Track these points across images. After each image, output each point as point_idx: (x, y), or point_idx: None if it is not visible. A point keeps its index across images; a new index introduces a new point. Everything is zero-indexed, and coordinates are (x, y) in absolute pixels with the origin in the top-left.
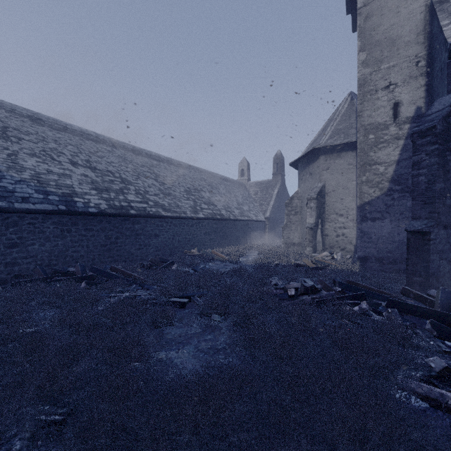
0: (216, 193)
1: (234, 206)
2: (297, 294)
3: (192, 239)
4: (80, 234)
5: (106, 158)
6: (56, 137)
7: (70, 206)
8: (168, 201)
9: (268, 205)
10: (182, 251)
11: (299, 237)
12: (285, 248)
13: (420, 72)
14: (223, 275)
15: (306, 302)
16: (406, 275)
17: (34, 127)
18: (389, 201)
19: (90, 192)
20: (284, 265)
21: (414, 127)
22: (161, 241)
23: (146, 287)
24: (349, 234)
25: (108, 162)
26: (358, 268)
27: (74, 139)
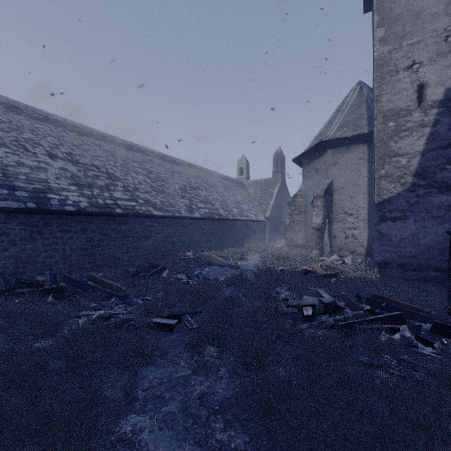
0: (214, 191)
1: (232, 205)
2: (315, 313)
3: (187, 241)
4: (54, 236)
5: (91, 152)
6: (34, 127)
7: (42, 203)
8: (160, 199)
9: (268, 204)
10: (176, 254)
11: (303, 239)
12: (288, 250)
13: (450, 48)
14: (220, 285)
15: (327, 325)
16: (449, 289)
17: (8, 115)
18: (412, 198)
19: (69, 188)
20: (291, 271)
21: (442, 112)
22: (152, 243)
23: (128, 301)
24: (359, 235)
25: (93, 156)
26: (376, 276)
27: (55, 130)
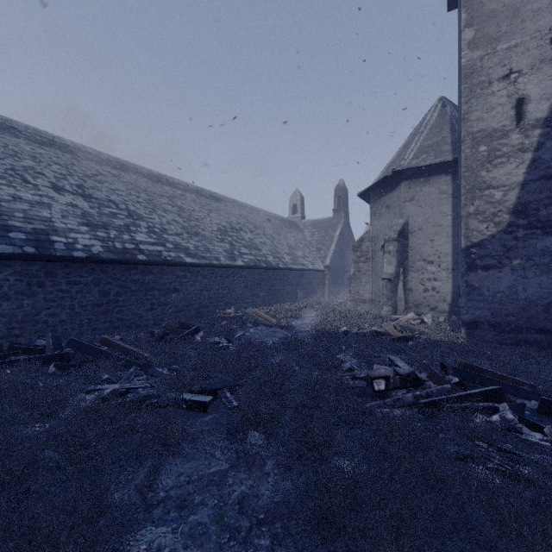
0: (261, 234)
1: (284, 251)
2: (389, 388)
3: (228, 295)
4: (60, 289)
5: (108, 184)
6: (36, 153)
7: (44, 247)
8: (194, 243)
9: (327, 250)
10: (214, 311)
11: (371, 292)
12: (353, 306)
13: None
14: (268, 350)
15: (404, 403)
16: None
17: (4, 137)
18: (510, 241)
19: (78, 229)
20: (357, 333)
21: (547, 134)
22: (184, 298)
23: (151, 371)
24: (441, 288)
25: (111, 189)
26: (464, 339)
27: (63, 157)
